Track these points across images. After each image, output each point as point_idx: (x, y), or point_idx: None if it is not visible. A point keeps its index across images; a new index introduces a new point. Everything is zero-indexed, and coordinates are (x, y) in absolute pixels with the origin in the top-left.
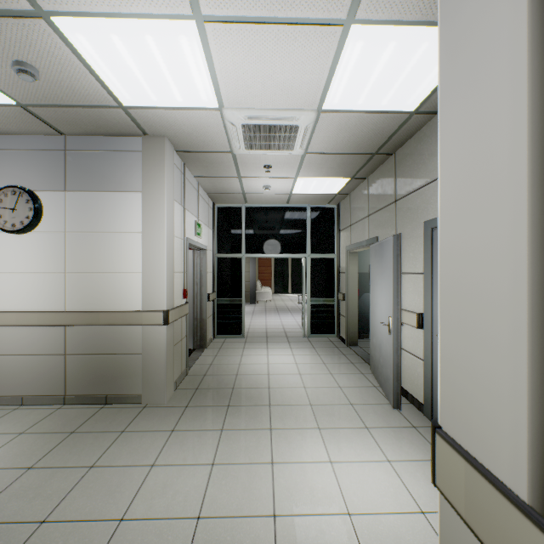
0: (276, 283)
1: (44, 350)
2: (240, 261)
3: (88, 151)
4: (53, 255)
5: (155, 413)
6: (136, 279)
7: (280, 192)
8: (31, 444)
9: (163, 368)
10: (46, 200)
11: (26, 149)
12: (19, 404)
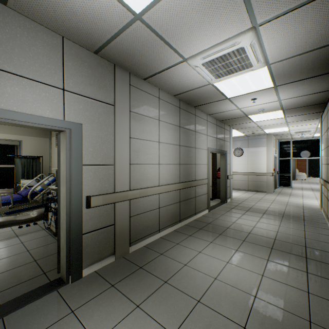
0: (309, 171)
1: (243, 180)
2: (289, 160)
3: (253, 139)
4: (245, 161)
5: (271, 194)
6: (264, 166)
7: (308, 136)
8: (249, 193)
9: (271, 185)
10: (244, 150)
11: (240, 140)
12: (238, 190)
